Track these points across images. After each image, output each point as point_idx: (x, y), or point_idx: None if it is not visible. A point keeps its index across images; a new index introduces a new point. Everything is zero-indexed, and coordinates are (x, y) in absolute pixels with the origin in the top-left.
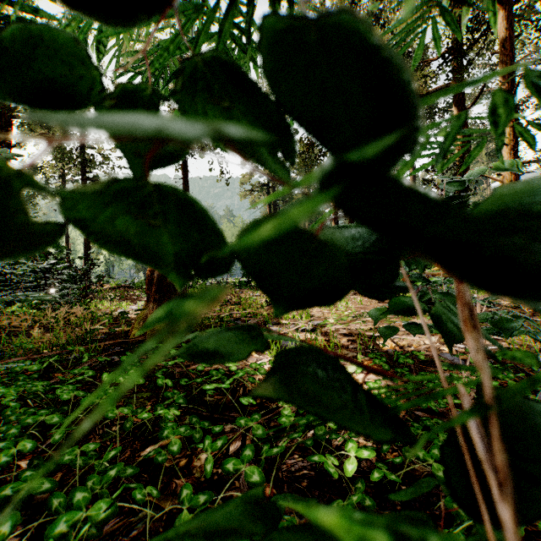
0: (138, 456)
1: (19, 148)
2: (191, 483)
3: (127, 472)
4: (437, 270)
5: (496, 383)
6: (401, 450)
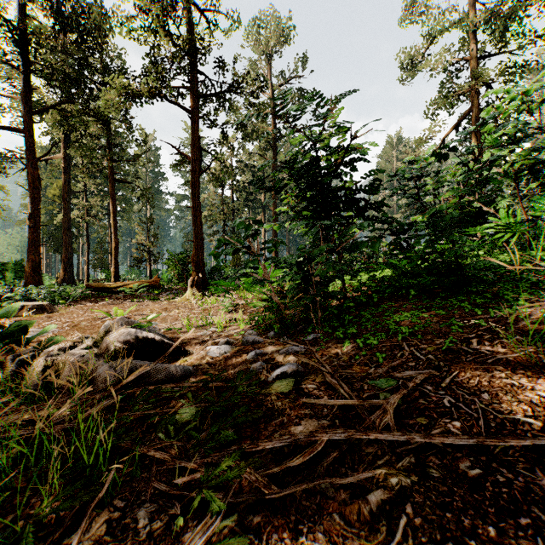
0: None
1: None
2: None
3: None
4: None
5: None
6: None
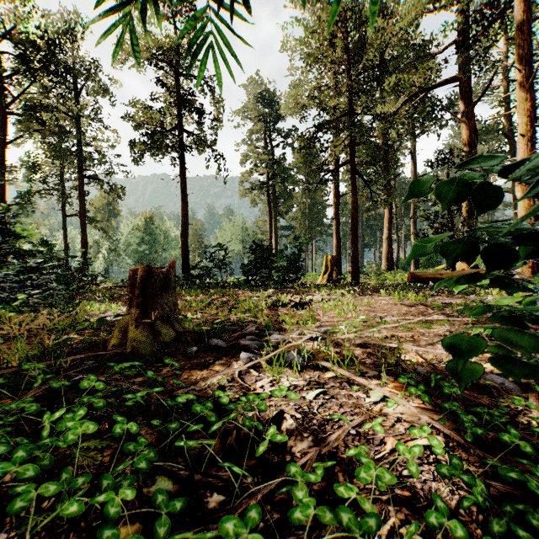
0: None
1: (17, 146)
2: None
3: None
4: (441, 270)
5: None
6: None
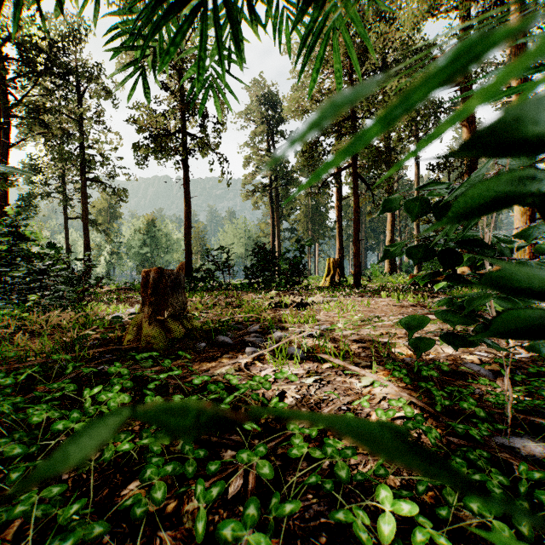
0: (117, 495)
1: (19, 148)
2: (180, 537)
3: (94, 532)
4: None
5: (541, 402)
6: (442, 493)
